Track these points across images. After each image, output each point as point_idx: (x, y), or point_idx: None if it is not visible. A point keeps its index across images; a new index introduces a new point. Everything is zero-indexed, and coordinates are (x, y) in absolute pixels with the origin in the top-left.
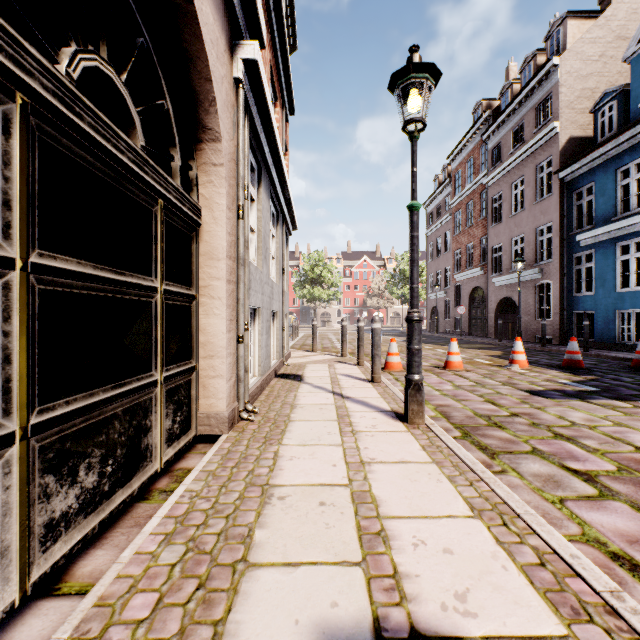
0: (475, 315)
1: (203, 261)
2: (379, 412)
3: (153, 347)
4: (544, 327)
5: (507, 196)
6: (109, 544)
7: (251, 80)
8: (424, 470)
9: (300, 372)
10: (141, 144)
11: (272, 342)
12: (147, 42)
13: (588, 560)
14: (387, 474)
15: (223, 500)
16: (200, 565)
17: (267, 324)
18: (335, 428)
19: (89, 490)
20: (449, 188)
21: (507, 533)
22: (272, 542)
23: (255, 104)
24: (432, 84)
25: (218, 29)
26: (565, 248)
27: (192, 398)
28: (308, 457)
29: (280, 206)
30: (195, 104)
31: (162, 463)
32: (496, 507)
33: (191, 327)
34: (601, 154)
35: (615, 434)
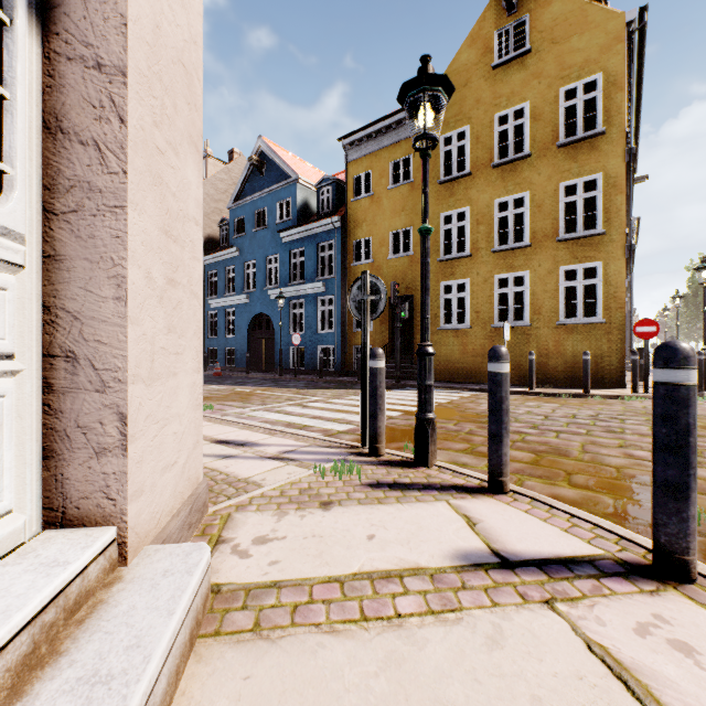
0: None
1: None
2: None
3: None
4: None
5: None
6: None
7: None
8: None
9: None
10: None
11: None
12: None
13: None
14: None
15: None
16: None
17: None
18: None
19: None
20: None
21: None
22: None
23: None
24: None
25: None
26: (205, 307)
27: None
28: None
29: None
30: None
31: None
32: None
33: None
34: (219, 256)
35: None
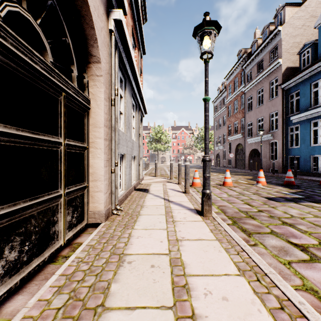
0: (238, 158)
1: (91, 128)
2: (188, 210)
3: (59, 176)
4: (274, 164)
5: (255, 97)
6: (27, 291)
7: (119, 31)
8: (211, 244)
9: (148, 187)
10: (50, 60)
11: (133, 172)
12: (54, 3)
13: (310, 306)
14: (190, 247)
15: (96, 264)
16: (75, 309)
17: (130, 162)
18: (163, 219)
19: (12, 261)
20: (225, 93)
21: (260, 286)
22: (120, 292)
23: (122, 45)
24: (216, 33)
25: (98, 1)
26: (284, 124)
27: (85, 203)
28: (147, 236)
29: (137, 101)
30: (86, 42)
31: (65, 240)
32: (253, 268)
33: (84, 164)
34: (303, 75)
35: (315, 222)
